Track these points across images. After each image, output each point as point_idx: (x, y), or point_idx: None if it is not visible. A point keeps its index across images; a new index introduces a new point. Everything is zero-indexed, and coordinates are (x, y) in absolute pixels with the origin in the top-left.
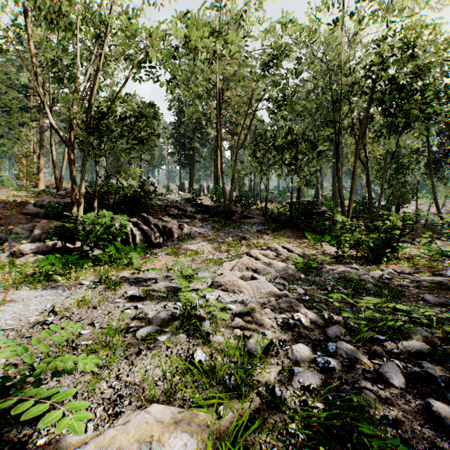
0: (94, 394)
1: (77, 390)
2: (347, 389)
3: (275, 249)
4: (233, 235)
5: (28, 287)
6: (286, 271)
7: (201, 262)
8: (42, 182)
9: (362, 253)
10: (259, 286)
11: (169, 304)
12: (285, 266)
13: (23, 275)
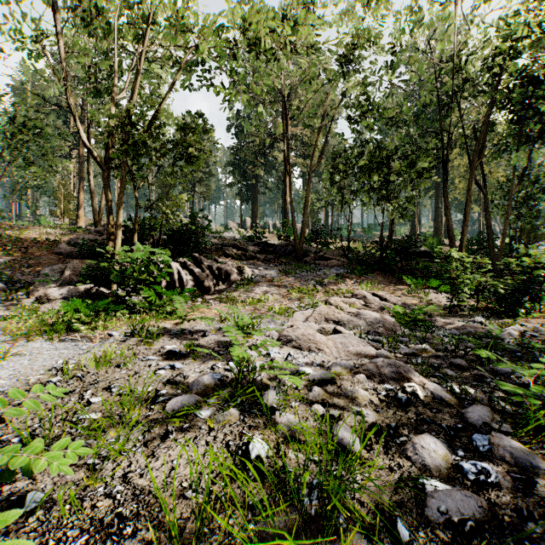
0: (80, 509)
1: (56, 498)
2: (538, 533)
3: (363, 296)
4: (306, 279)
5: (42, 337)
6: (382, 324)
7: (265, 312)
8: (82, 220)
9: (484, 303)
10: (346, 343)
11: (219, 364)
12: (380, 318)
13: (40, 323)
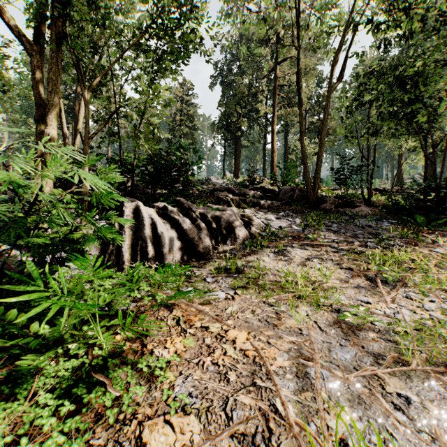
0: None
1: None
2: None
3: None
4: (353, 235)
5: None
6: None
7: (421, 363)
8: None
9: None
10: None
11: None
12: None
13: None
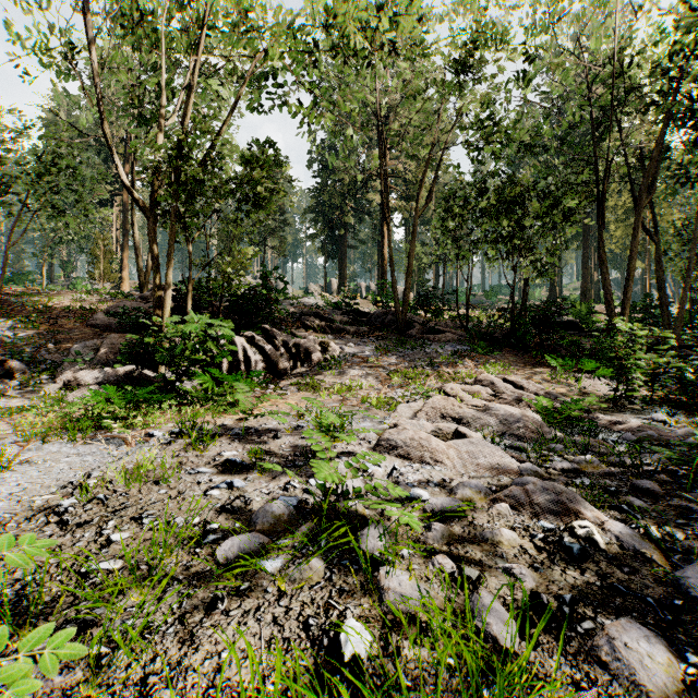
0: None
1: None
2: None
3: (491, 383)
4: (412, 359)
5: (63, 438)
6: (522, 424)
7: (357, 404)
8: (126, 284)
9: (660, 393)
10: (475, 452)
11: (296, 481)
12: (519, 414)
13: (61, 418)
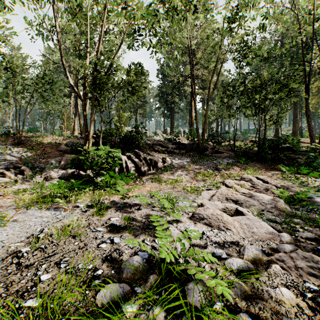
0: None
1: None
2: None
3: (250, 179)
4: (207, 166)
5: (36, 207)
6: (273, 205)
7: (180, 190)
8: (76, 131)
9: None
10: (250, 224)
11: (148, 239)
12: (271, 199)
13: (37, 196)
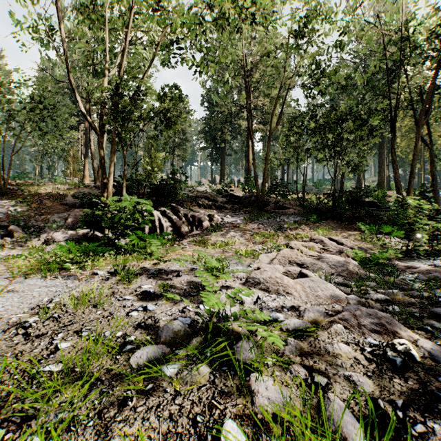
0: None
1: None
2: None
3: (321, 241)
4: (268, 225)
5: (38, 275)
6: (345, 268)
7: (232, 254)
8: (87, 179)
9: (436, 248)
10: (314, 287)
11: (190, 306)
12: (343, 261)
13: (38, 262)
